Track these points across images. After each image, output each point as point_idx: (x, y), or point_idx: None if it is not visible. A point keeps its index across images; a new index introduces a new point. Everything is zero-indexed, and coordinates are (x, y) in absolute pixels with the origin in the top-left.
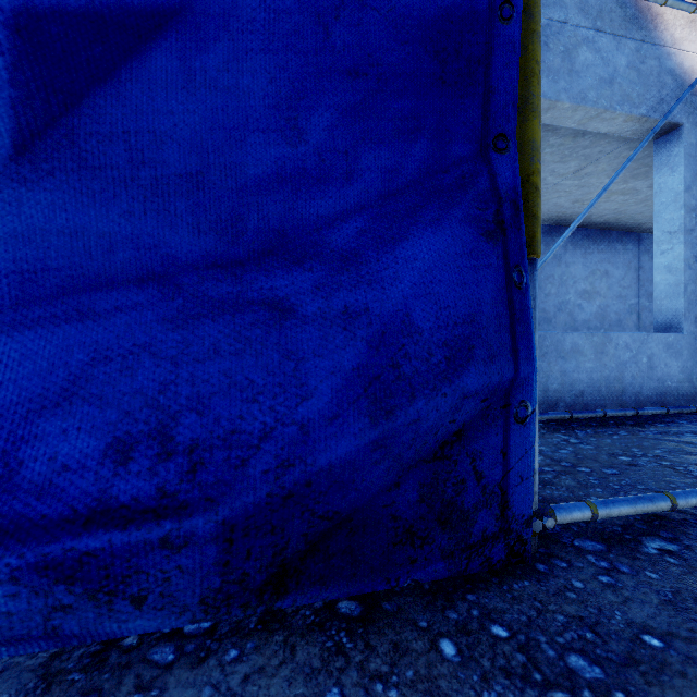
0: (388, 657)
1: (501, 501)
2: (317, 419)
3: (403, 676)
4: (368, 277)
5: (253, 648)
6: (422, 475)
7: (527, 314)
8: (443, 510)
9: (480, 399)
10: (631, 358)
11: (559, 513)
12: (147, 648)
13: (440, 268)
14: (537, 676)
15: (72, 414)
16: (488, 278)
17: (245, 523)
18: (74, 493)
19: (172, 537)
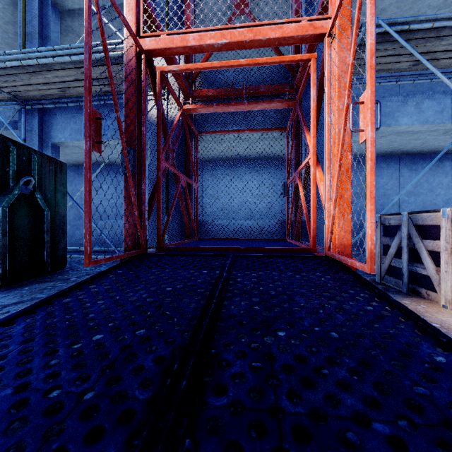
0: None
1: None
2: None
3: None
4: None
5: None
6: None
7: None
8: None
9: None
10: None
11: None
12: None
13: None
14: None
15: None
16: None
17: None
18: None
19: None
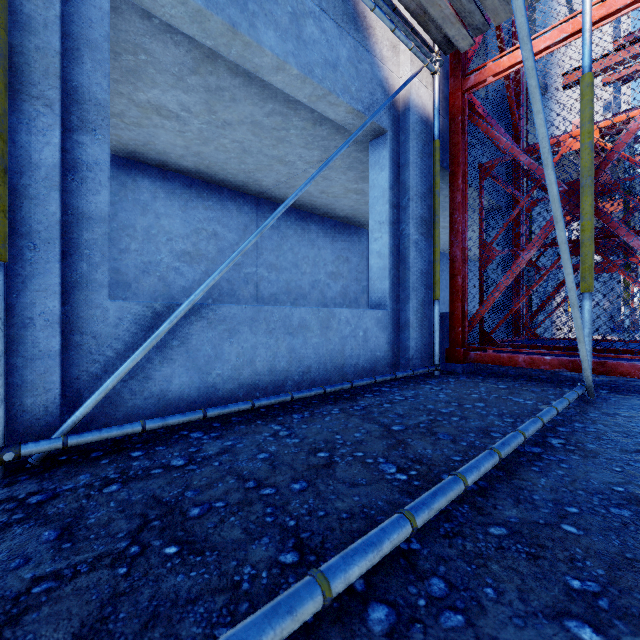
0: None
1: None
2: None
3: None
4: None
5: None
6: None
7: None
8: None
9: None
10: (351, 333)
11: None
12: None
13: None
14: None
15: None
16: None
17: None
18: None
19: None
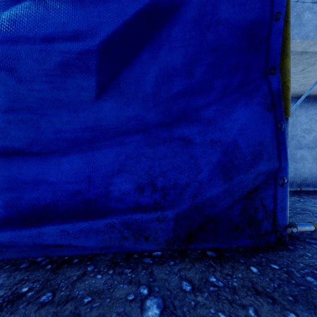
0: (230, 269)
1: (273, 218)
2: (204, 180)
3: (238, 276)
4: (220, 128)
5: (178, 262)
6: (240, 204)
7: (285, 141)
8: (249, 219)
9: (265, 175)
10: None
11: (298, 226)
12: (142, 258)
13: (248, 123)
14: (293, 281)
15: (122, 176)
16: (268, 126)
17: (180, 215)
18: (126, 201)
19: (158, 217)
